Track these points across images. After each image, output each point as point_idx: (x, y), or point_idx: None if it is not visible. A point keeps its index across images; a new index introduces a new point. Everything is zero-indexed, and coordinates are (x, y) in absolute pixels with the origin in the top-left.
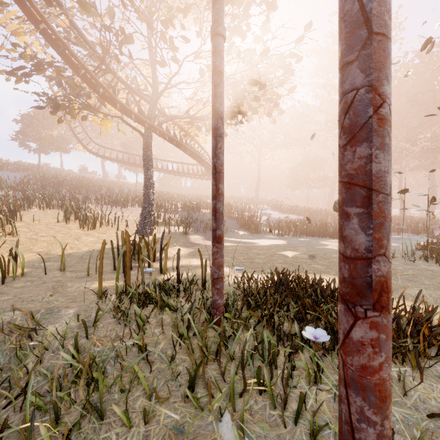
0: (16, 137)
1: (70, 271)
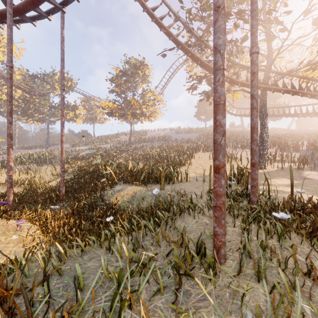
0: (196, 115)
1: (207, 182)
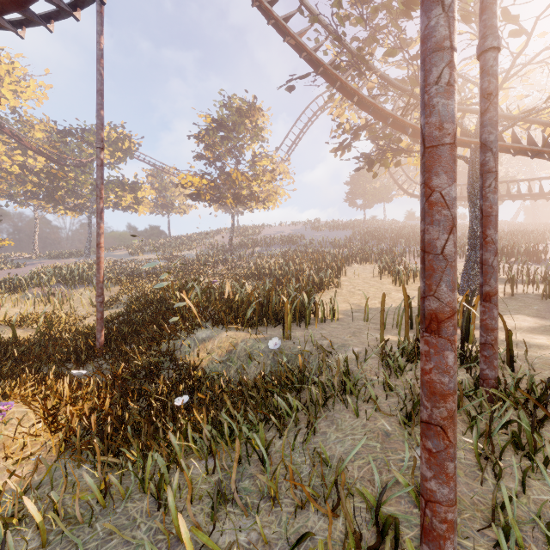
0: (347, 198)
1: (372, 323)
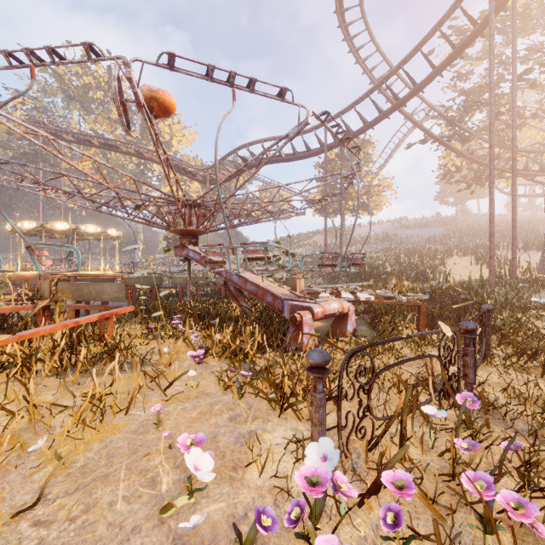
0: (437, 197)
1: None
